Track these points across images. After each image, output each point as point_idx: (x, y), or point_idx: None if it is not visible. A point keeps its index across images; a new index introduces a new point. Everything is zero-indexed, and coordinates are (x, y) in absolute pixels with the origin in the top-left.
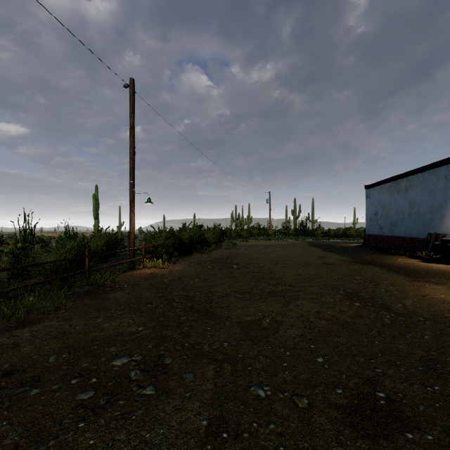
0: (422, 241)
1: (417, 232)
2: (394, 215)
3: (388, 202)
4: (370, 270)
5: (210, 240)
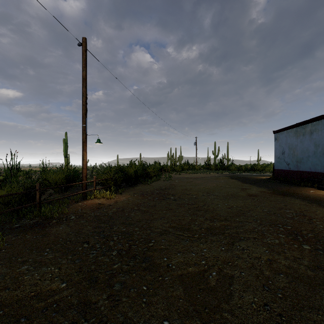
0: None
1: (321, 167)
2: (299, 154)
3: (294, 143)
4: (293, 202)
5: (151, 173)
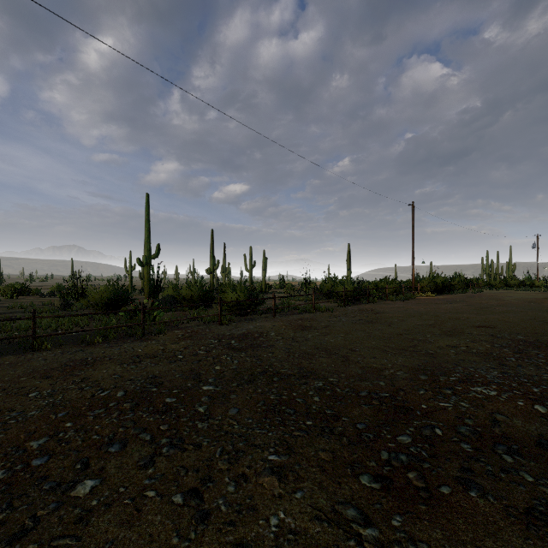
0: None
1: None
2: None
3: None
4: None
5: (456, 286)
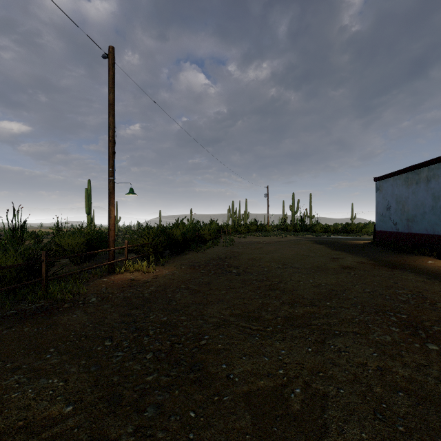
0: None
1: None
2: (411, 209)
3: (404, 194)
4: (405, 277)
5: (206, 236)
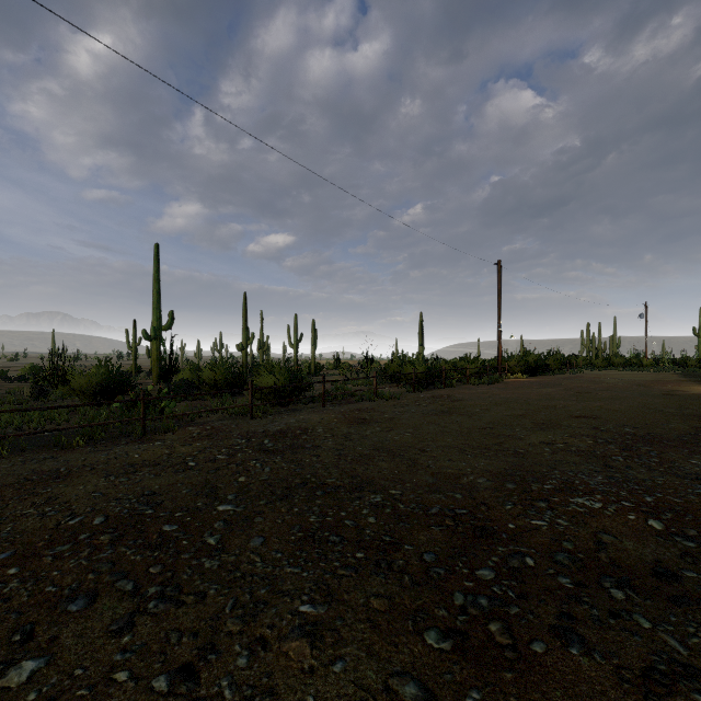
0: None
1: None
2: None
3: None
4: (684, 382)
5: (551, 366)
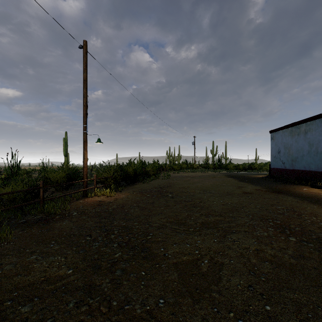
0: (320, 174)
1: (315, 166)
2: (294, 153)
3: (289, 142)
4: (285, 199)
5: (150, 172)
